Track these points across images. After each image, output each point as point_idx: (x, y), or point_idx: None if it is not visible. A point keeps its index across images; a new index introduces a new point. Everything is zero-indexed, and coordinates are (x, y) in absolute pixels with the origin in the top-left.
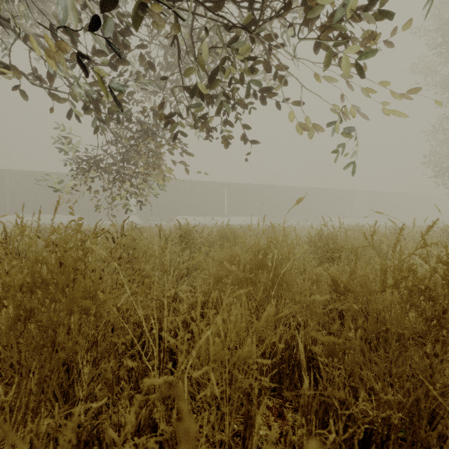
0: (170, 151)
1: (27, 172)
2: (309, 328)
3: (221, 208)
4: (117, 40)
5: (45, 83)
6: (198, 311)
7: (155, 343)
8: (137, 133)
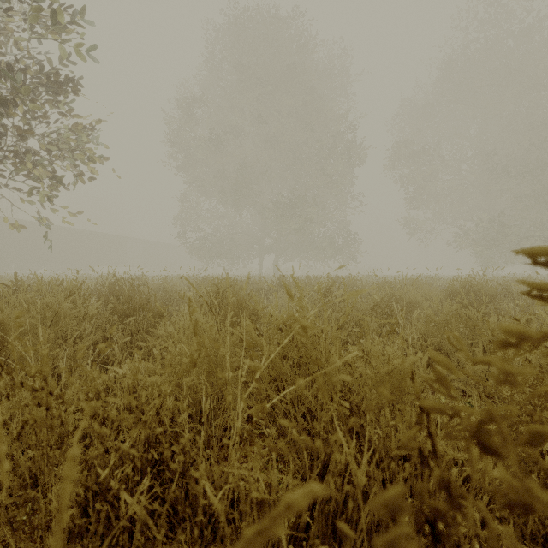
0: None
1: None
2: None
3: None
4: None
5: None
6: None
7: None
8: None
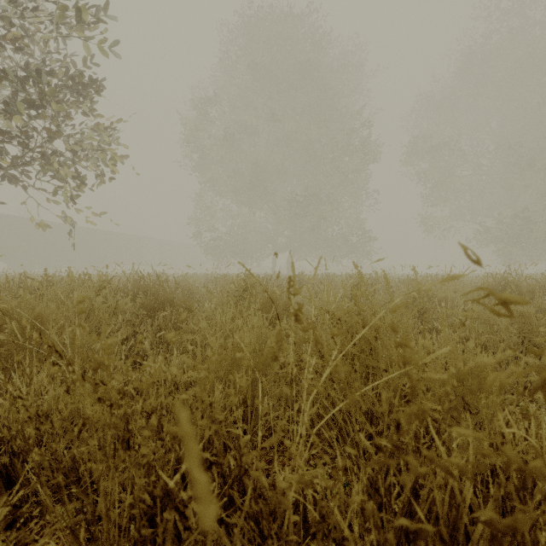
0: None
1: None
2: None
3: None
4: None
5: None
6: None
7: None
8: None
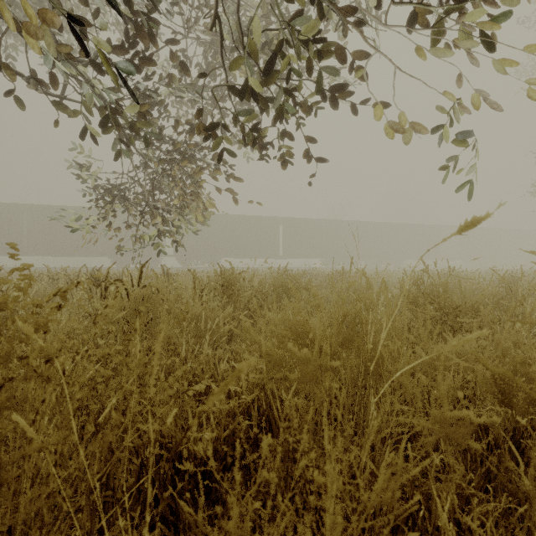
0: (212, 176)
1: (48, 206)
2: (452, 474)
3: (275, 249)
4: (140, 26)
5: (48, 86)
6: (232, 522)
7: (168, 478)
8: (169, 153)
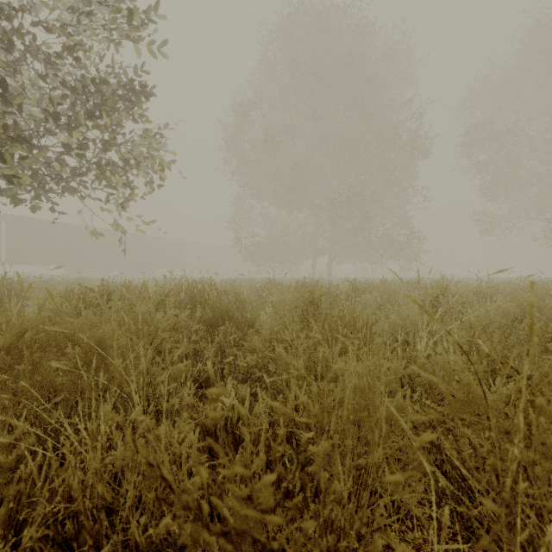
0: None
1: None
2: None
3: None
4: None
5: None
6: None
7: None
8: None
